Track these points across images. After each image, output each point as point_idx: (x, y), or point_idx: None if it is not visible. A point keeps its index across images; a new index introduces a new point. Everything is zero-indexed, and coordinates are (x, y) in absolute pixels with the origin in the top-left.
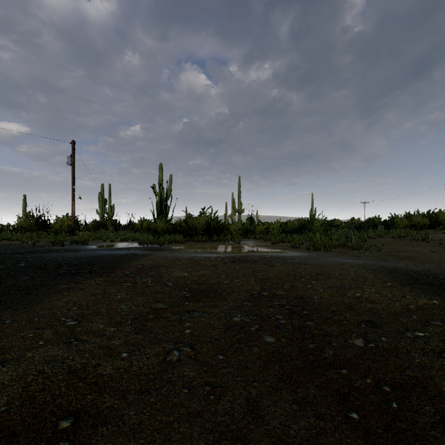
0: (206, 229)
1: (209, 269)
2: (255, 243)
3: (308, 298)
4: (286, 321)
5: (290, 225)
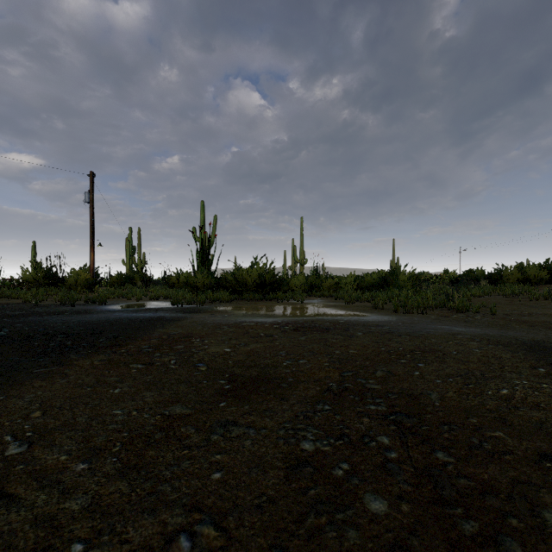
0: (260, 285)
1: (262, 341)
2: (323, 303)
3: (421, 397)
4: (399, 453)
5: (367, 279)
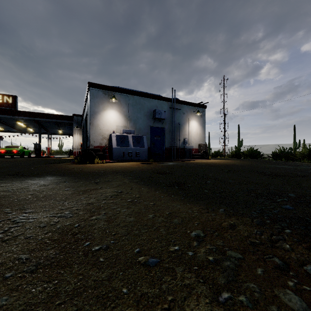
0: None
1: None
2: None
3: None
4: None
5: None
